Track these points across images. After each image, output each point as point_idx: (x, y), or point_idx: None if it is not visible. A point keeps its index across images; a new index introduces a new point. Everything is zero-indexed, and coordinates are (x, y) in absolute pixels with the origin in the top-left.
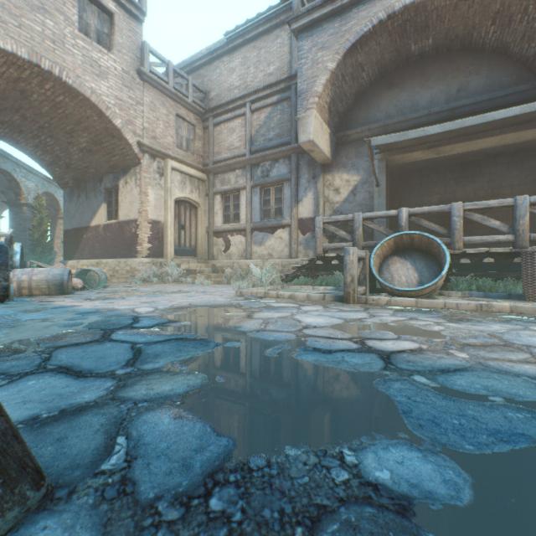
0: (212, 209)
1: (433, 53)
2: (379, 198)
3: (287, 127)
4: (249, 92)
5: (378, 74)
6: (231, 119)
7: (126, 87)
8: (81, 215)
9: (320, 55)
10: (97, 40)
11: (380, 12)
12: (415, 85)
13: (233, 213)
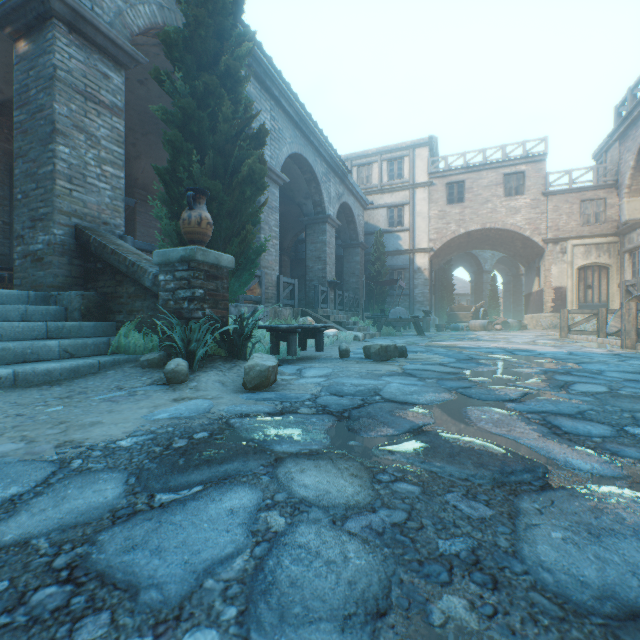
0: (620, 267)
1: None
2: None
3: None
4: None
5: None
6: None
7: (532, 209)
8: (528, 285)
9: (626, 156)
10: (515, 193)
11: None
12: None
13: (636, 268)
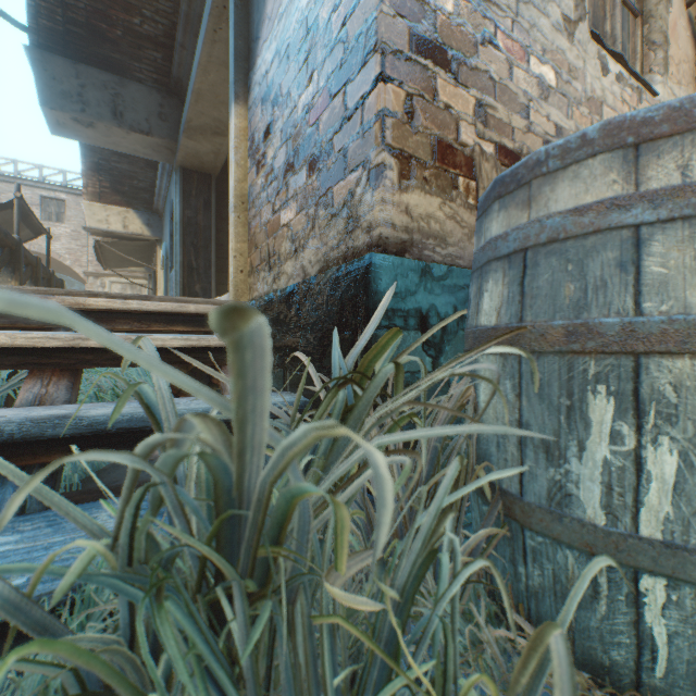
0: None
1: None
2: None
3: None
4: None
5: None
6: None
7: (75, 240)
8: None
9: None
10: (57, 219)
11: None
12: None
13: None
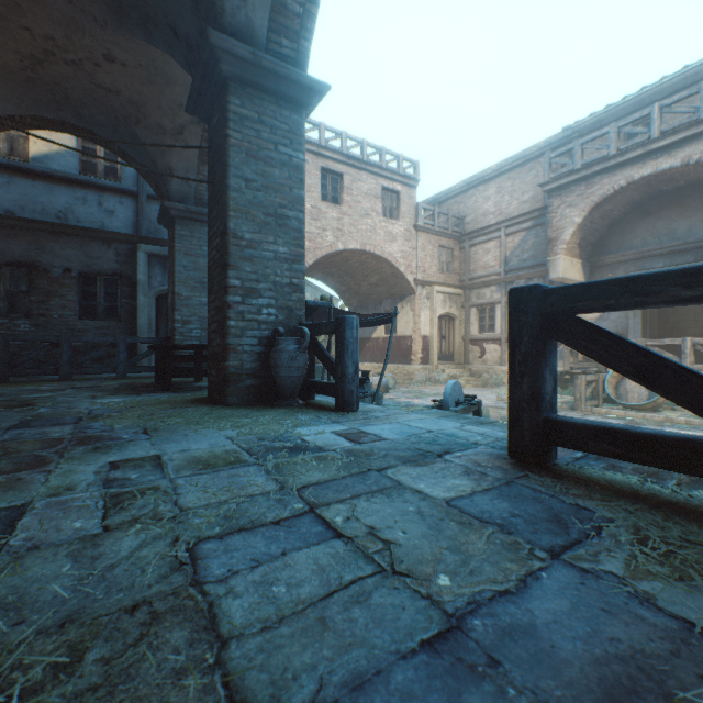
0: (467, 320)
1: (690, 186)
2: (634, 317)
3: (541, 250)
4: (503, 220)
5: (631, 207)
6: (486, 241)
7: (406, 241)
8: (363, 329)
9: (567, 211)
10: (389, 215)
11: (620, 180)
12: (672, 214)
13: (487, 323)
